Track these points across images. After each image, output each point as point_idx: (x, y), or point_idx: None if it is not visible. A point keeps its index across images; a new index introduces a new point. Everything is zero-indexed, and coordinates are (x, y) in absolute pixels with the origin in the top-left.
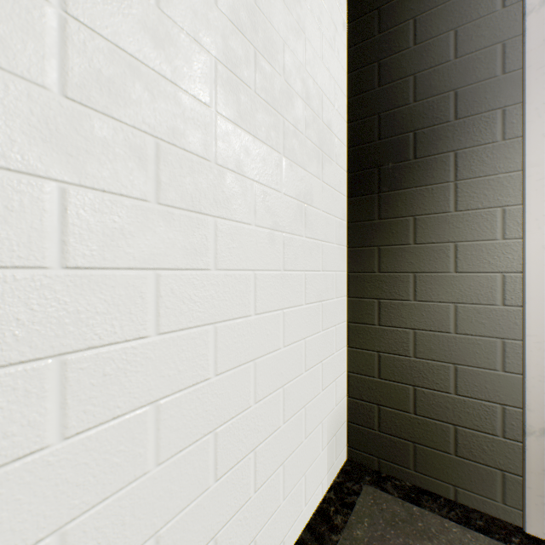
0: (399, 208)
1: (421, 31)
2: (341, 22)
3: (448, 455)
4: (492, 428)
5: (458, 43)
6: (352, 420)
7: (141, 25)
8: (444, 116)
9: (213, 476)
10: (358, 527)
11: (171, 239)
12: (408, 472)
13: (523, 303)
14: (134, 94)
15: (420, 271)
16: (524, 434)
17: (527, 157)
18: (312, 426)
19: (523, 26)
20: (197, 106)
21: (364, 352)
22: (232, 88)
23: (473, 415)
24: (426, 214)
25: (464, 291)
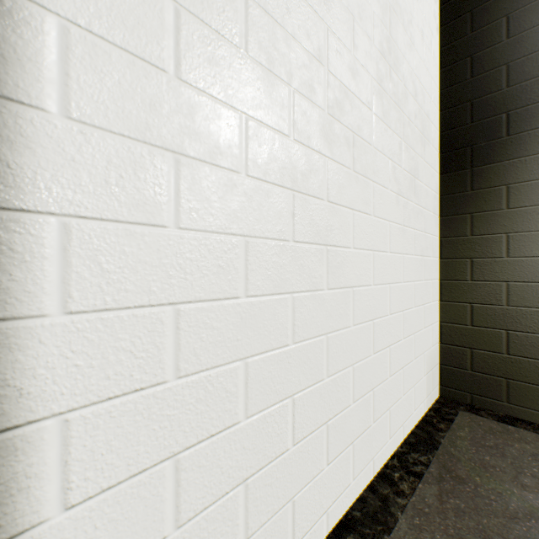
0: (492, 179)
1: (514, 26)
2: (435, 27)
3: None
4: None
5: None
6: (444, 363)
7: (348, 68)
8: (538, 96)
9: (372, 349)
10: (460, 431)
11: (357, 193)
12: (500, 404)
13: None
14: (346, 108)
15: (512, 231)
16: None
17: None
18: (418, 352)
19: None
20: (366, 111)
21: (457, 304)
22: (379, 96)
23: None
24: (519, 182)
25: None
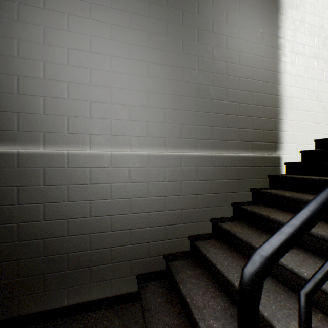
0: None
1: None
2: None
3: None
4: None
5: None
6: None
7: None
8: None
9: None
10: None
11: None
12: None
13: None
14: None
15: None
16: None
17: None
18: None
19: None
20: None
21: None
22: None
23: None
24: None
25: None
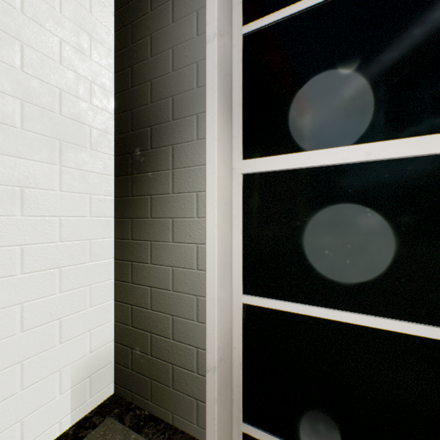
0: (143, 188)
1: (155, 46)
2: (104, 31)
3: (169, 388)
4: (192, 366)
5: (174, 59)
6: (117, 361)
7: None
8: (167, 116)
9: None
10: None
11: None
12: (148, 402)
13: (206, 268)
14: None
15: (154, 240)
16: (206, 371)
17: (207, 155)
18: (40, 376)
19: (206, 52)
20: None
21: (124, 304)
22: None
23: (182, 356)
24: (157, 194)
25: (177, 257)
